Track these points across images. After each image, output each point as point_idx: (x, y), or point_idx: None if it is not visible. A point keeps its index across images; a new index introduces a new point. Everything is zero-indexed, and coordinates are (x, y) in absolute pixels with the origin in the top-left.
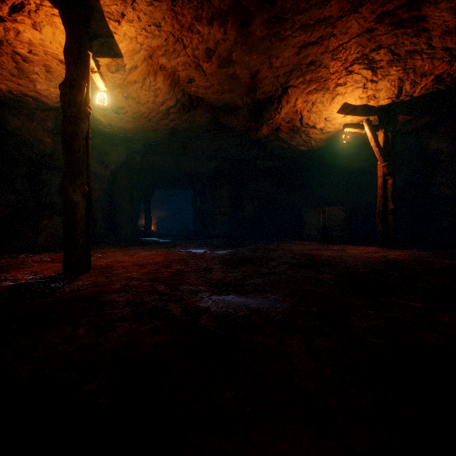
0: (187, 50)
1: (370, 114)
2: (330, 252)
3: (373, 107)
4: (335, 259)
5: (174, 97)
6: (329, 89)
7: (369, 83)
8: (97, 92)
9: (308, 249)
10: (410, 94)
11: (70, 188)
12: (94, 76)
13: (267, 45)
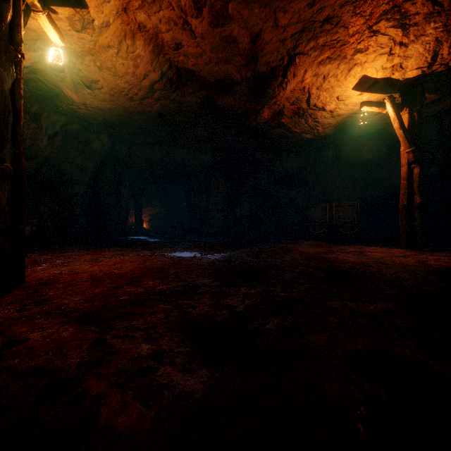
0: None
1: (392, 90)
2: (351, 256)
3: (397, 82)
4: (366, 268)
5: (158, 69)
6: (346, 57)
7: (397, 47)
8: (49, 47)
9: (320, 252)
10: (445, 62)
11: None
12: (40, 20)
13: None
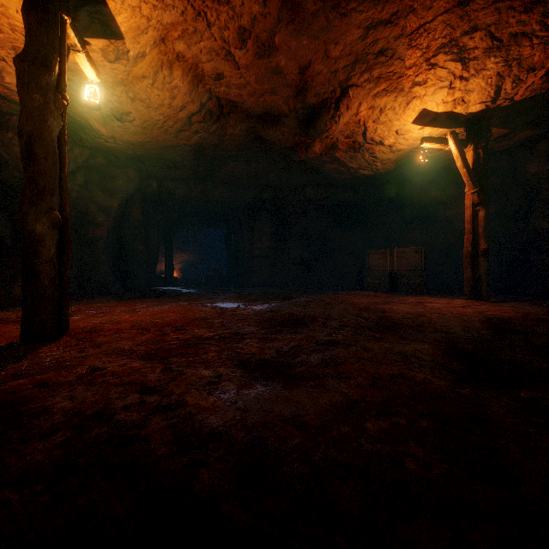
0: (213, 31)
1: (456, 125)
2: (407, 307)
3: (460, 116)
4: (418, 317)
5: (197, 100)
6: (403, 90)
7: (457, 81)
8: (85, 84)
9: (375, 303)
10: (510, 97)
11: (30, 214)
12: (78, 59)
13: (322, 25)
